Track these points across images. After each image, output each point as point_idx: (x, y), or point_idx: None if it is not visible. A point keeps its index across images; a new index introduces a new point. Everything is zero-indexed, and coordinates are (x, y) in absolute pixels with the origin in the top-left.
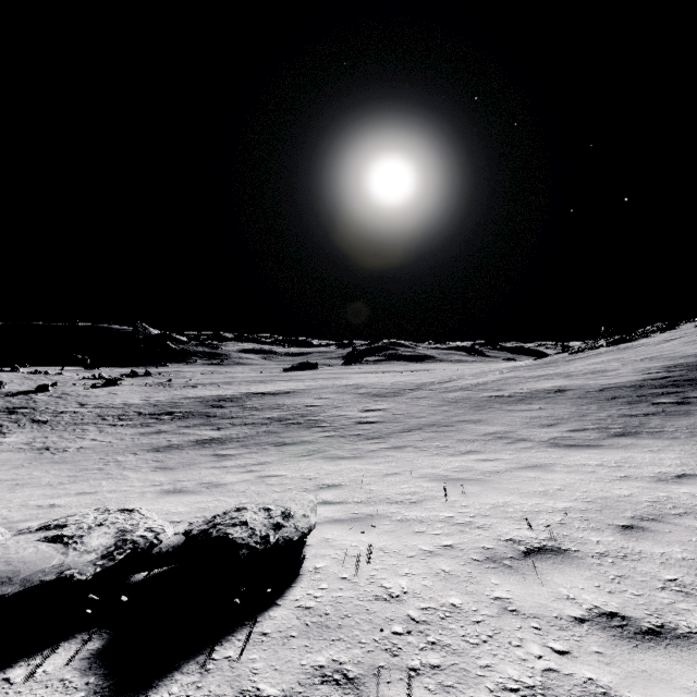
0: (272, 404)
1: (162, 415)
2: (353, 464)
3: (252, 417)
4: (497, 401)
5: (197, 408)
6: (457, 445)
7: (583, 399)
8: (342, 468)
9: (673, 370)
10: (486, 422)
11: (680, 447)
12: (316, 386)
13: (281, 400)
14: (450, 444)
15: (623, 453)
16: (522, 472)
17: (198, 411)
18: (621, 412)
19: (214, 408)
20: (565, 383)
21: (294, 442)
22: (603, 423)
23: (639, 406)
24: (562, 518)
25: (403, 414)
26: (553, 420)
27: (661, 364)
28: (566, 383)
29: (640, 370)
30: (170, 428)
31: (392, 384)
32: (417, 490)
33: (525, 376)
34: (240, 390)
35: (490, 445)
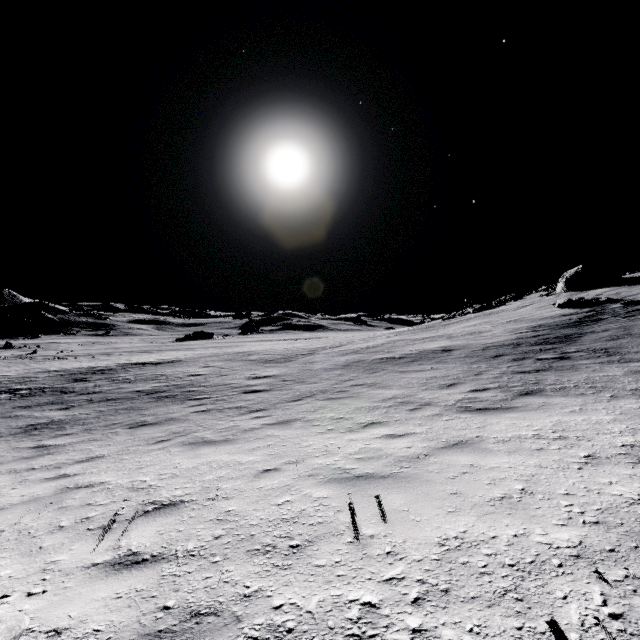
0: (149, 375)
1: (0, 393)
2: (219, 454)
3: (118, 391)
4: (389, 363)
5: (53, 383)
6: (356, 416)
7: (470, 357)
8: (200, 463)
9: (539, 330)
10: (382, 385)
11: (598, 405)
12: (206, 354)
13: (162, 370)
14: (347, 415)
15: (548, 417)
16: (449, 455)
17: (53, 386)
18: (512, 369)
19: (75, 383)
20: (449, 344)
21: (157, 421)
22: (501, 381)
23: (526, 363)
24: (602, 592)
25: (294, 380)
26: (451, 380)
27: (526, 325)
28: (450, 344)
29: (511, 331)
30: (0, 410)
31: (285, 350)
32: (304, 509)
33: (411, 338)
34: (118, 361)
35: (394, 414)
